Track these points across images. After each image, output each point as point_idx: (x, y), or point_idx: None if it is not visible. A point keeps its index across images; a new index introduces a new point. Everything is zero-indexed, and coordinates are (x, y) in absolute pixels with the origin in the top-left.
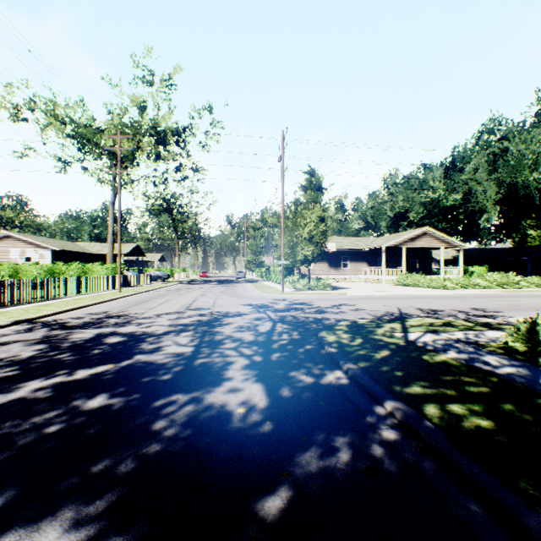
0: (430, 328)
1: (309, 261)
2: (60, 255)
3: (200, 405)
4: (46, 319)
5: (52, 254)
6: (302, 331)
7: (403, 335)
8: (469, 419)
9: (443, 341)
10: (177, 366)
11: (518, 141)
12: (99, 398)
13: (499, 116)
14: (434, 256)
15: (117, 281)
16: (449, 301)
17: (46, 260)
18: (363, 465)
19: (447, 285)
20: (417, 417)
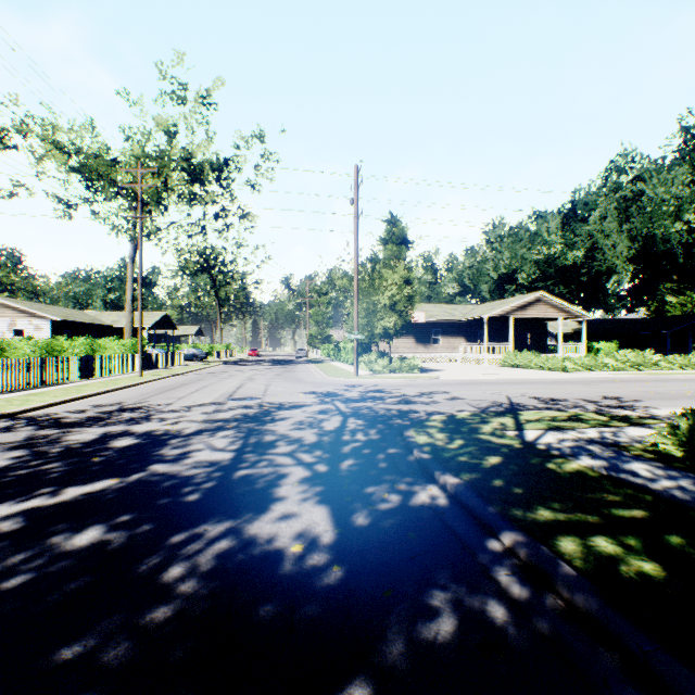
0: (553, 424)
1: (391, 335)
2: (62, 327)
3: (238, 540)
4: (34, 413)
5: (52, 326)
6: (382, 429)
7: (518, 433)
8: (625, 560)
9: (572, 443)
10: (208, 480)
11: (656, 183)
12: (91, 531)
13: (632, 150)
14: (549, 329)
15: (137, 362)
16: (572, 387)
17: (44, 334)
18: (477, 637)
19: (568, 366)
20: (550, 557)
